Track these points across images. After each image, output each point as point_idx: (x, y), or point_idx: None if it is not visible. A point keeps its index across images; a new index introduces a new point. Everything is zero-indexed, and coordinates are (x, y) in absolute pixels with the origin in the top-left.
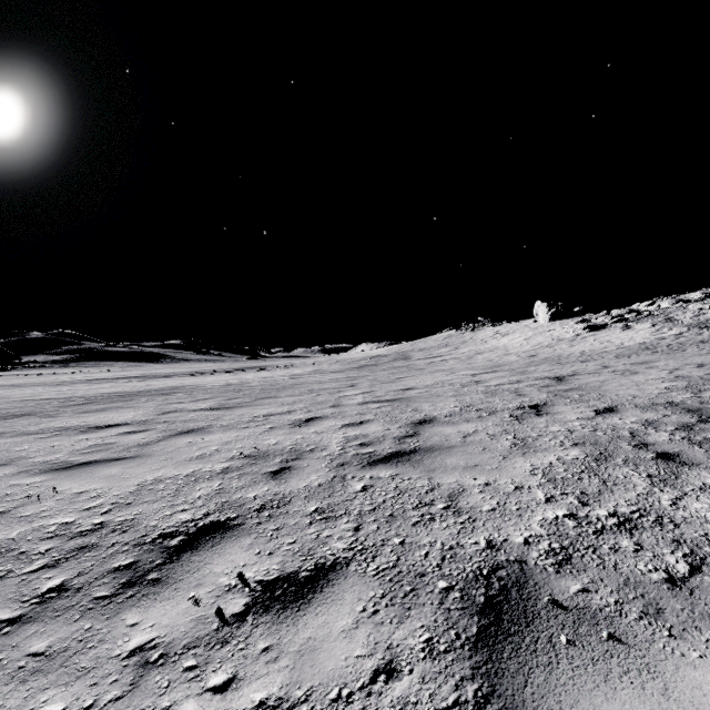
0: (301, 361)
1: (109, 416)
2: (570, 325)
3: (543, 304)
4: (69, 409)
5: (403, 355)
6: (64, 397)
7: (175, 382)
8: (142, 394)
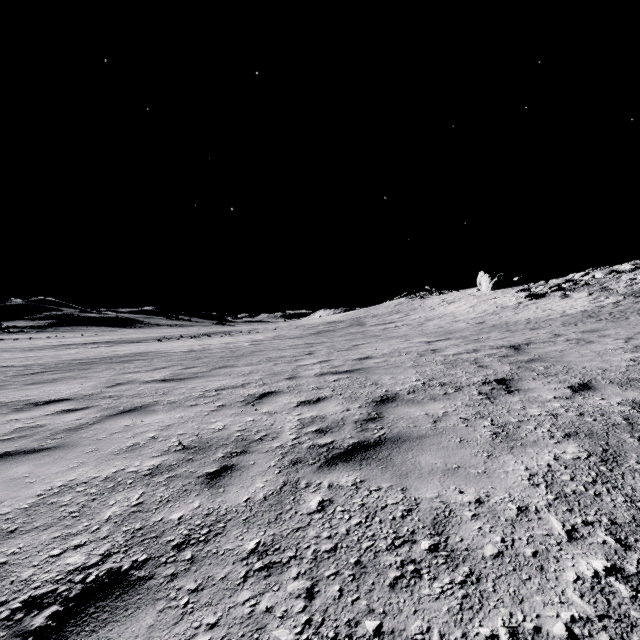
0: (263, 326)
1: (56, 389)
2: (512, 294)
3: (485, 274)
4: (20, 380)
5: (358, 321)
6: (25, 365)
7: (141, 347)
8: (103, 361)
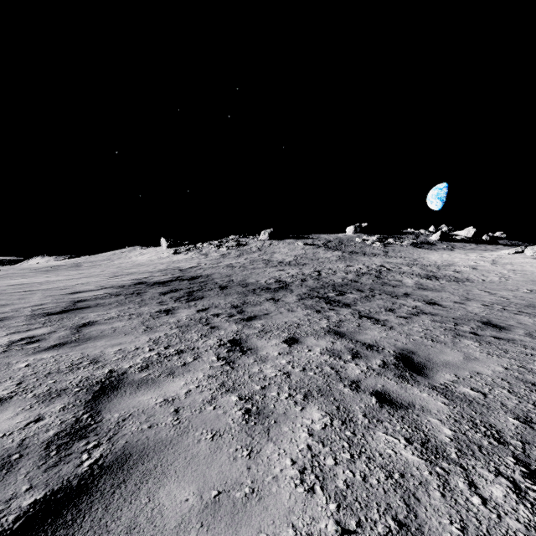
0: None
1: None
2: (170, 251)
3: (164, 239)
4: None
5: (77, 265)
6: None
7: None
8: None
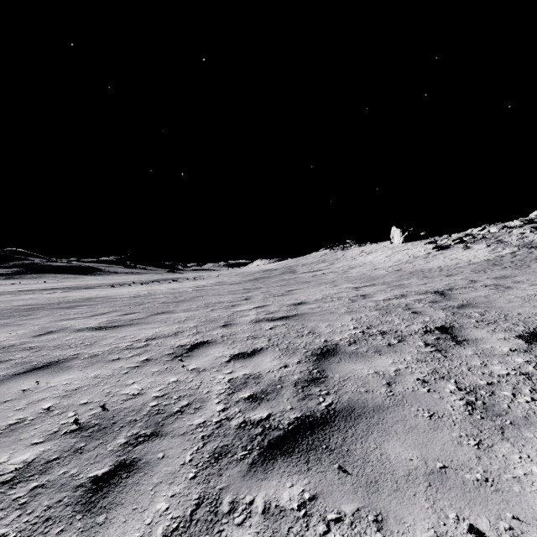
0: (208, 273)
1: None
2: (421, 246)
3: (397, 229)
4: None
5: (290, 269)
6: None
7: (93, 293)
8: (49, 307)
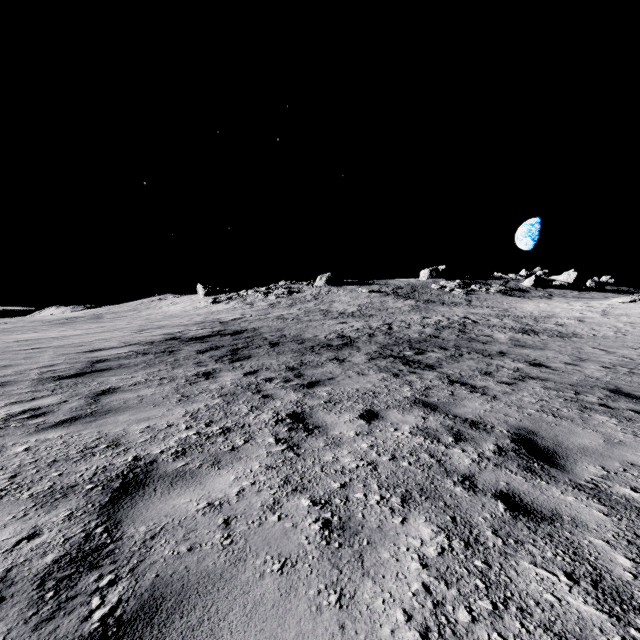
0: None
1: None
2: (207, 300)
3: (201, 286)
4: None
5: (97, 316)
6: None
7: None
8: None
